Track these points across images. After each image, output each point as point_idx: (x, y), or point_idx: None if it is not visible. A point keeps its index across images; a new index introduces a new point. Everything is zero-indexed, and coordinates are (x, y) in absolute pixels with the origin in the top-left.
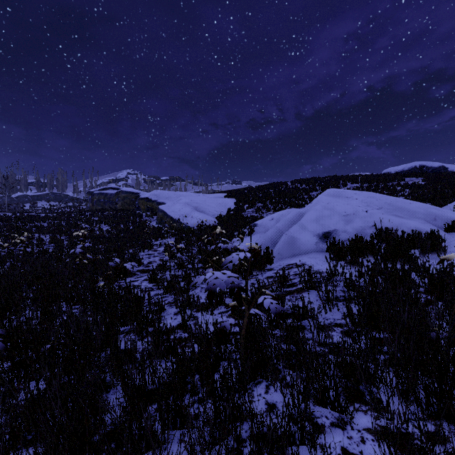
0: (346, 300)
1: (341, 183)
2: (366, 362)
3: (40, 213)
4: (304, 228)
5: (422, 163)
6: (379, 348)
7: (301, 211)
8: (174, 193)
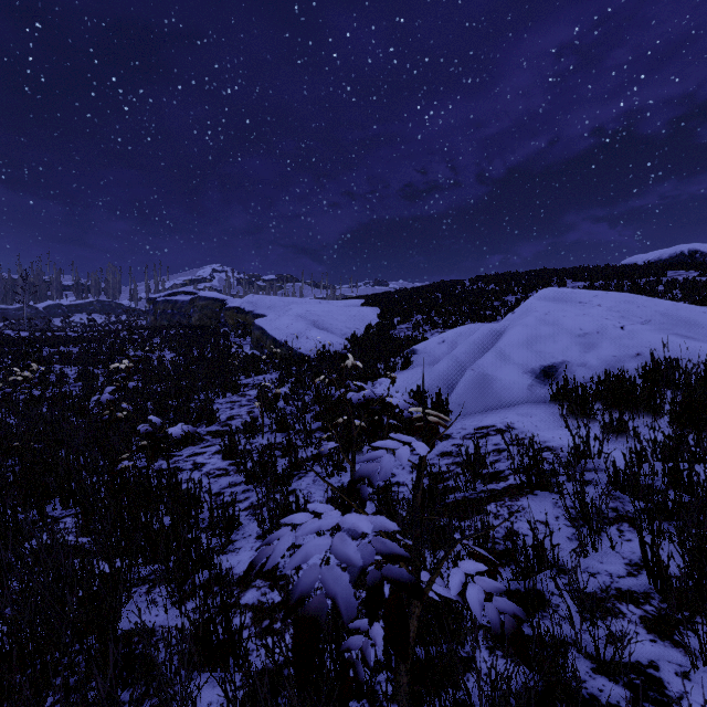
0: (623, 520)
1: (555, 280)
2: None
3: (74, 332)
4: (506, 358)
5: (694, 246)
6: None
7: (497, 328)
8: (281, 300)
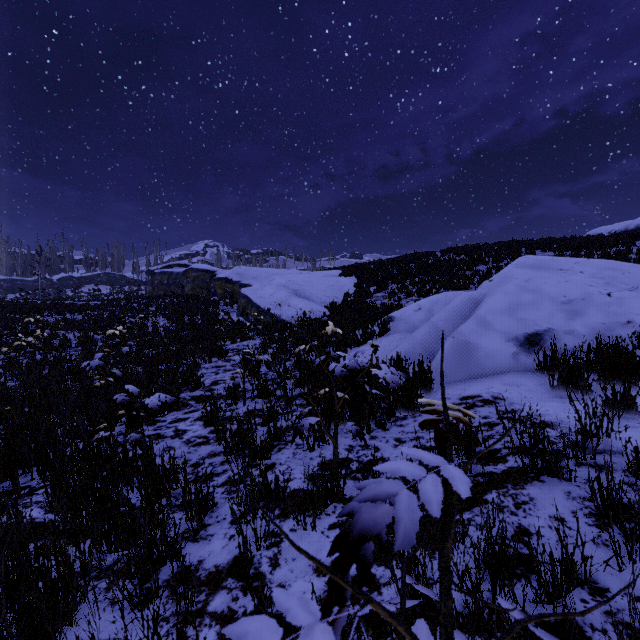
0: None
1: (524, 251)
2: None
3: (80, 301)
4: (487, 326)
5: None
6: None
7: (475, 295)
8: (265, 271)
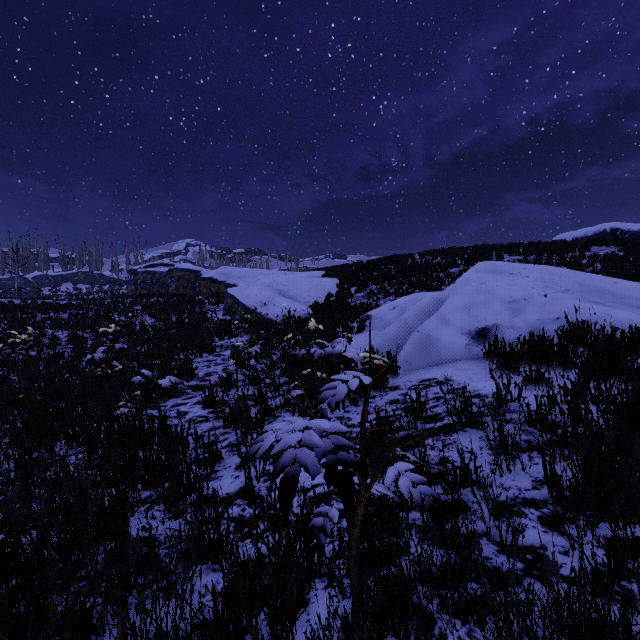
0: (534, 449)
1: (494, 254)
2: (629, 621)
3: (62, 300)
4: (446, 322)
5: (615, 225)
6: (628, 563)
7: (440, 296)
8: (250, 271)
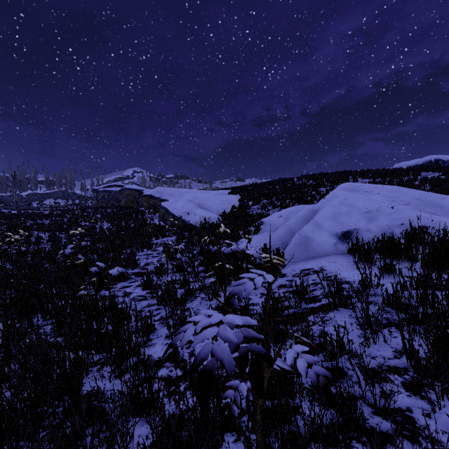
0: (392, 325)
1: (351, 178)
2: None
3: (45, 211)
4: (320, 227)
5: (438, 156)
6: None
7: (314, 207)
8: (177, 190)
